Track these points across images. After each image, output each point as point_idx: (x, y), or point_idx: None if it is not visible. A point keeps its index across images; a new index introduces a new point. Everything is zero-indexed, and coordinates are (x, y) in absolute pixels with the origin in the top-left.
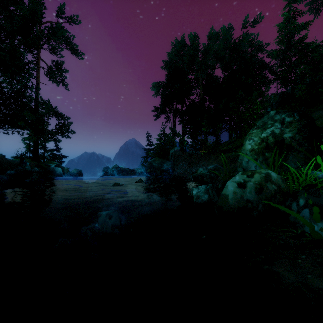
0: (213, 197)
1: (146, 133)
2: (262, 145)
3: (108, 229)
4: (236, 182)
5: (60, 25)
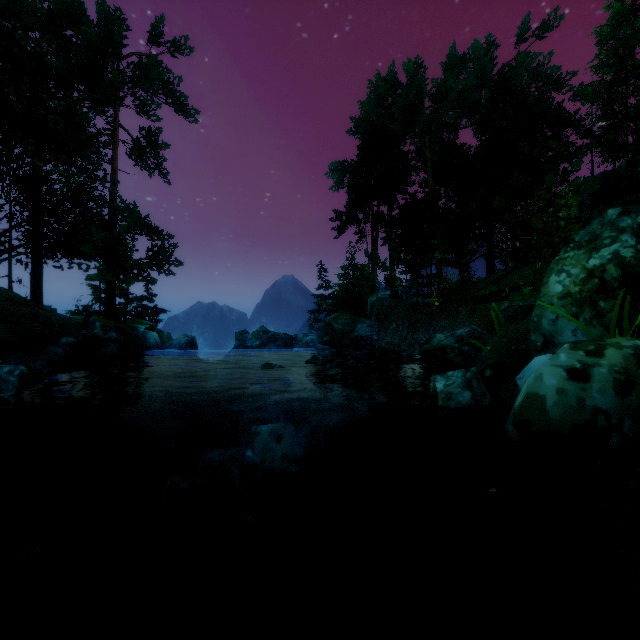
0: (481, 397)
1: (317, 265)
2: (590, 284)
3: (275, 464)
4: (563, 367)
5: (156, 60)
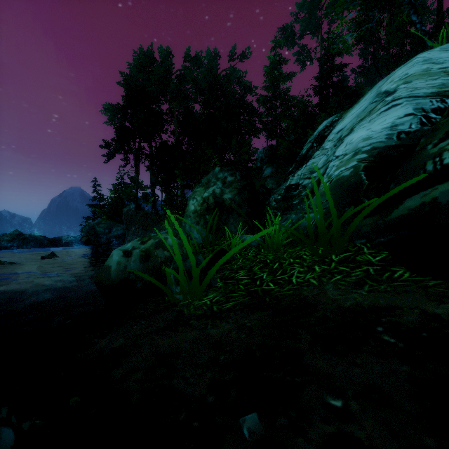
0: None
1: (92, 181)
2: (204, 206)
3: None
4: (122, 250)
5: None
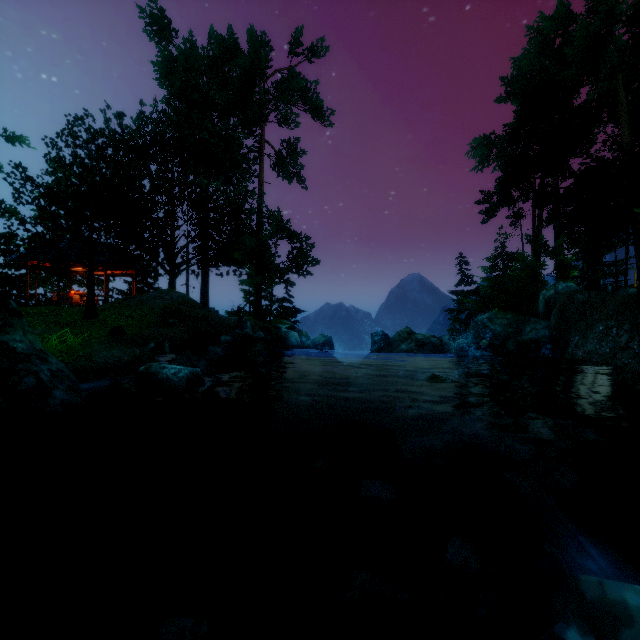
0: None
1: (457, 258)
2: None
3: None
4: None
5: (295, 72)
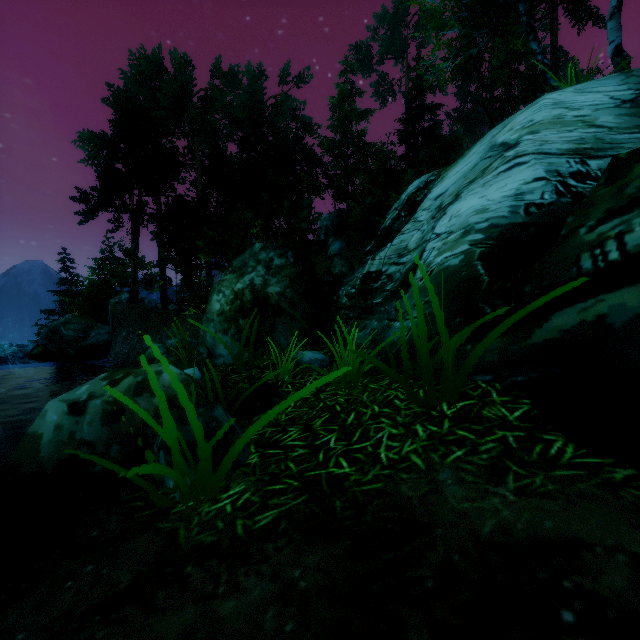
0: None
1: (59, 253)
2: (235, 305)
3: None
4: (67, 401)
5: None
